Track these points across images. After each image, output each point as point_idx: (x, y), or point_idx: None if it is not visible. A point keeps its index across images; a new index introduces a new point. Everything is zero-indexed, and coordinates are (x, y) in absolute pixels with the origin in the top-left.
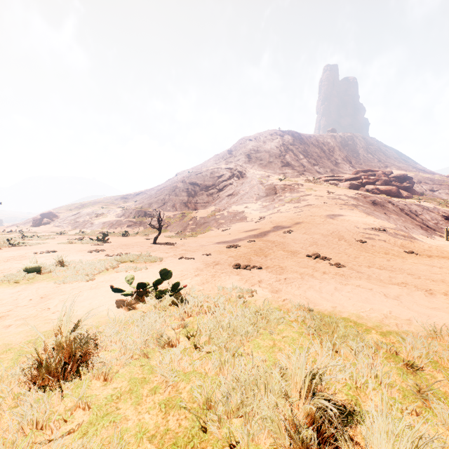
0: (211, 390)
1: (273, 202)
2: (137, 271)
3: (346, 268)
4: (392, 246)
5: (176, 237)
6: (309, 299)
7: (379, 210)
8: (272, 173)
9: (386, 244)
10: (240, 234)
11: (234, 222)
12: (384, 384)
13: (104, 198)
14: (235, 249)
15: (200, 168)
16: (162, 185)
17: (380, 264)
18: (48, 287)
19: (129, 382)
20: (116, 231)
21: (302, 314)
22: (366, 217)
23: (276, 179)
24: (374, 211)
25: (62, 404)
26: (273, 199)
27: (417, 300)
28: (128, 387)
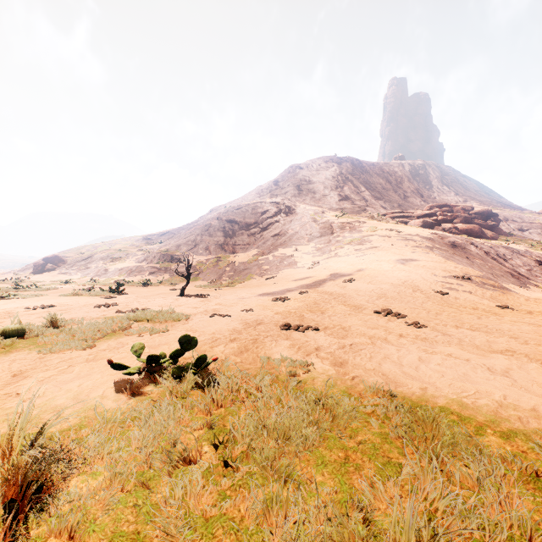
0: None
1: (330, 244)
2: (153, 334)
3: (428, 329)
4: (480, 299)
5: (209, 287)
6: (386, 375)
7: (460, 254)
8: (327, 209)
9: (472, 296)
10: (289, 284)
11: (281, 268)
12: (536, 541)
13: (122, 238)
14: (283, 303)
15: (240, 203)
16: (193, 223)
17: (471, 324)
18: (28, 358)
19: None
20: (135, 279)
21: (381, 402)
22: (445, 263)
23: (333, 215)
24: (454, 255)
25: None
26: (329, 240)
27: (535, 377)
28: None
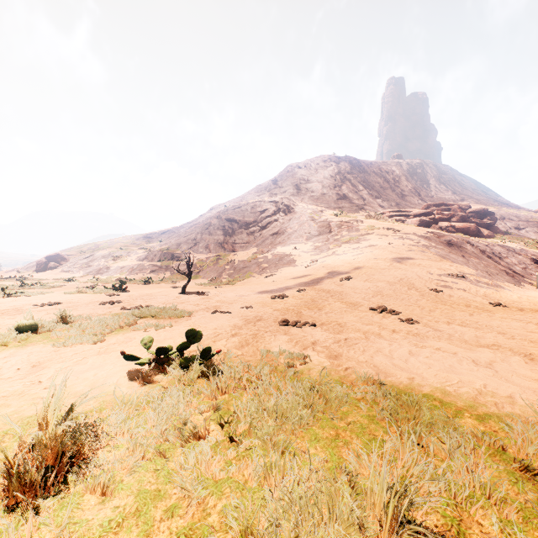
0: (252, 510)
1: (328, 242)
2: (159, 330)
3: (421, 325)
4: (474, 296)
5: (209, 285)
6: (377, 367)
7: (456, 252)
8: (326, 207)
9: (466, 294)
10: (288, 282)
11: (280, 266)
12: (494, 499)
13: (123, 237)
14: (281, 300)
15: (239, 202)
16: (193, 222)
17: (462, 320)
18: (44, 351)
19: (136, 498)
20: (136, 277)
21: (370, 389)
22: (441, 261)
23: (331, 214)
24: (450, 253)
25: (36, 536)
26: (327, 239)
27: (516, 369)
28: (135, 506)
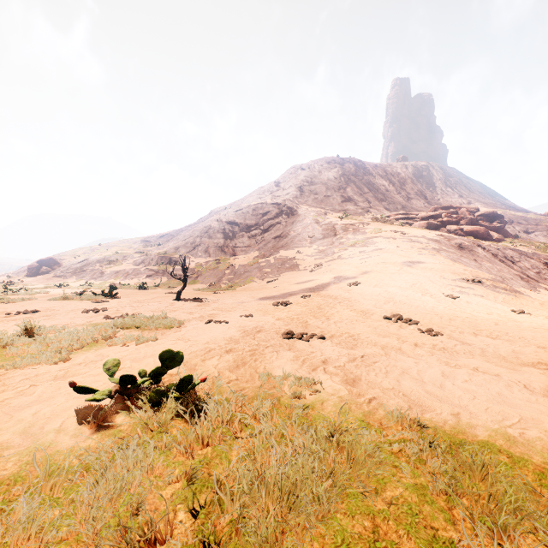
0: None
1: (333, 246)
2: (140, 345)
3: (445, 337)
4: (493, 303)
5: (208, 290)
6: (408, 396)
7: (468, 256)
8: (330, 210)
9: (484, 300)
10: (291, 287)
11: (283, 270)
12: None
13: (119, 241)
14: (285, 307)
15: (241, 204)
16: (192, 225)
17: (489, 331)
18: None
19: None
20: (132, 282)
21: (408, 436)
22: (454, 265)
23: (336, 217)
24: (462, 257)
25: None
26: (332, 242)
27: None
28: None
